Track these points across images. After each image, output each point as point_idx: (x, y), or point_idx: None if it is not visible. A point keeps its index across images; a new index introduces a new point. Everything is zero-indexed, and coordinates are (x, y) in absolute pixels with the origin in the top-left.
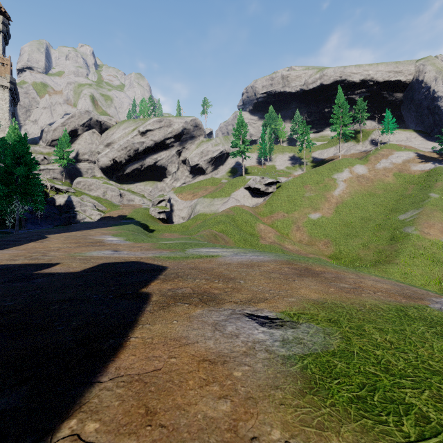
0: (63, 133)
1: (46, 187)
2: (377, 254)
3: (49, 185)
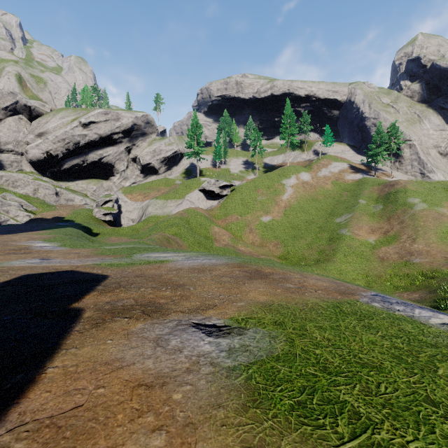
0: None
1: None
2: (319, 253)
3: None
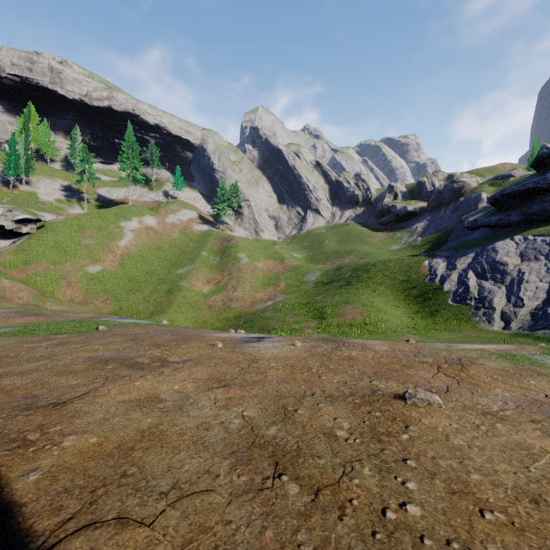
0: None
1: None
2: (155, 306)
3: None
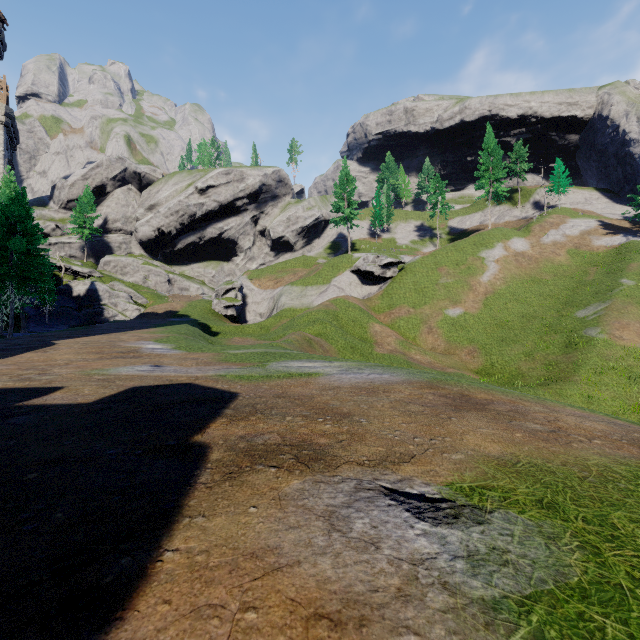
0: (84, 191)
1: (58, 270)
2: (547, 368)
3: (63, 267)
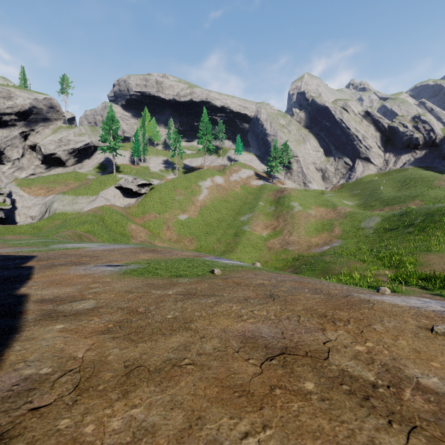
0: None
1: None
2: (225, 246)
3: None
